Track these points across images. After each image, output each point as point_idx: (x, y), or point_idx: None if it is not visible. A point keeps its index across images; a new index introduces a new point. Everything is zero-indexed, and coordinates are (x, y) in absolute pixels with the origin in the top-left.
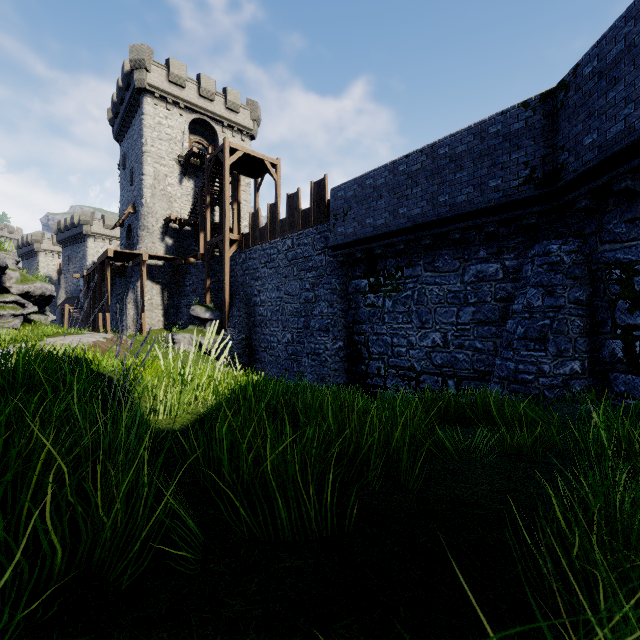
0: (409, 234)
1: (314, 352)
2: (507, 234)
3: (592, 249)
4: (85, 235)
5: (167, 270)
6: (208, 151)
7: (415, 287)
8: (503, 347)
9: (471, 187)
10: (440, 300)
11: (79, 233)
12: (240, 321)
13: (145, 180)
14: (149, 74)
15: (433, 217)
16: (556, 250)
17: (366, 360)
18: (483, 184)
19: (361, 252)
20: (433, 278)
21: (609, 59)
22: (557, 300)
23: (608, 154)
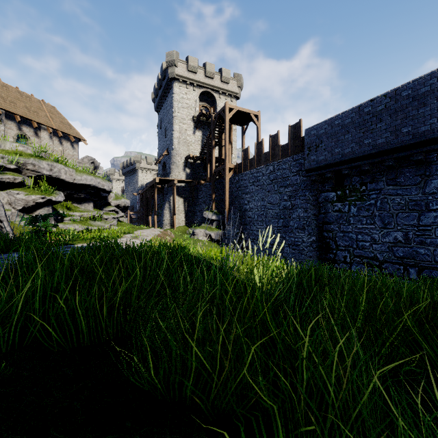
0: (373, 158)
1: (294, 243)
2: None
3: None
4: (137, 169)
5: (187, 189)
6: (211, 111)
7: (378, 197)
8: None
9: (434, 119)
10: (401, 207)
11: (134, 168)
12: (235, 221)
13: (174, 134)
14: (177, 68)
15: (396, 144)
16: None
17: (334, 250)
18: None
19: (330, 173)
20: (395, 190)
21: None
22: None
23: None
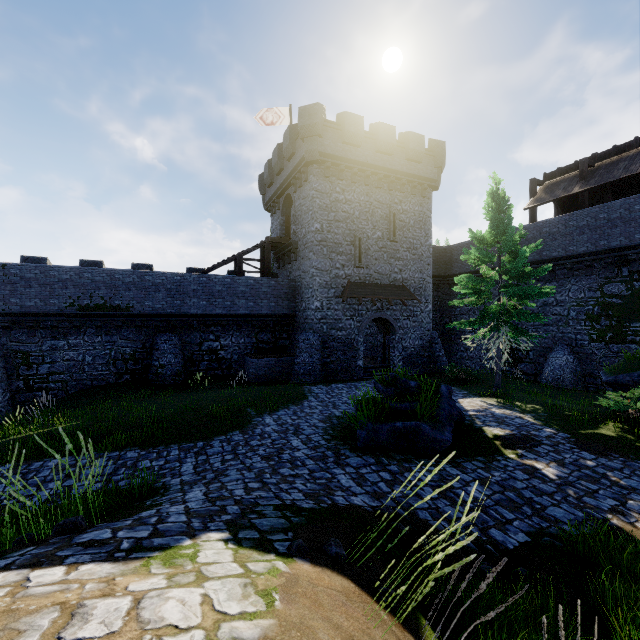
0: None
1: None
2: None
3: (5, 343)
4: None
5: None
6: None
7: None
8: None
9: None
10: None
11: None
12: None
13: None
14: None
15: None
16: None
17: None
18: None
19: None
20: None
21: (27, 276)
22: None
23: (28, 312)
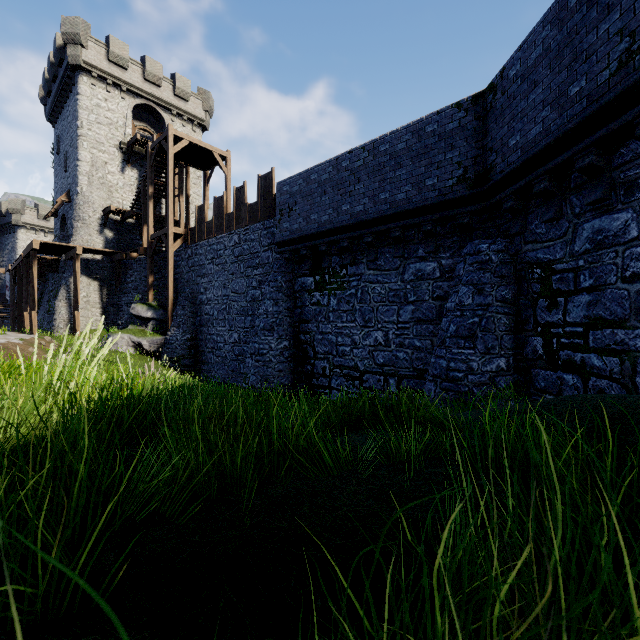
0: (352, 231)
1: (258, 352)
2: (443, 233)
3: (517, 249)
4: (15, 225)
5: (106, 265)
6: (153, 139)
7: (359, 285)
8: (437, 345)
9: (410, 185)
10: (382, 298)
11: (7, 223)
12: (185, 320)
13: (81, 166)
14: (85, 51)
15: (374, 214)
16: (485, 249)
17: (312, 360)
18: (421, 183)
19: (306, 249)
20: (375, 276)
21: (530, 63)
22: (486, 298)
23: (529, 155)
